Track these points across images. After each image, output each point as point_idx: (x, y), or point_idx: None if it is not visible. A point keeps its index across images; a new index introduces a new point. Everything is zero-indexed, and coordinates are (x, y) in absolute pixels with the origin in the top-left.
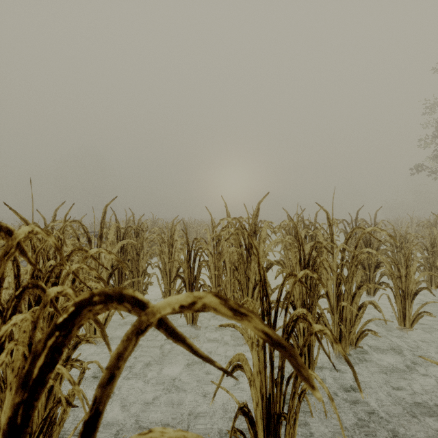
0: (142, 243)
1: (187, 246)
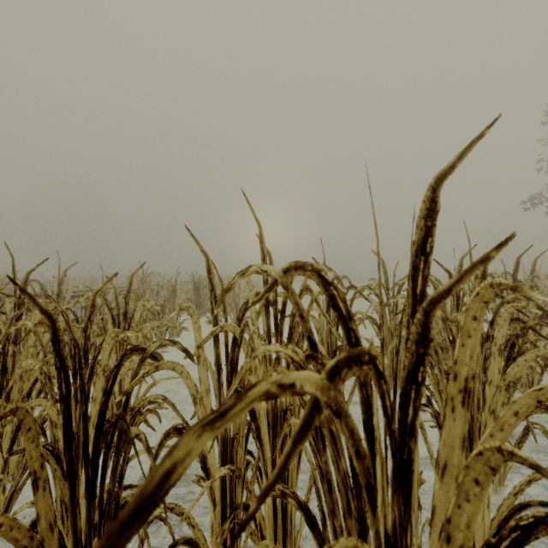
0: (2, 344)
1: (62, 404)
